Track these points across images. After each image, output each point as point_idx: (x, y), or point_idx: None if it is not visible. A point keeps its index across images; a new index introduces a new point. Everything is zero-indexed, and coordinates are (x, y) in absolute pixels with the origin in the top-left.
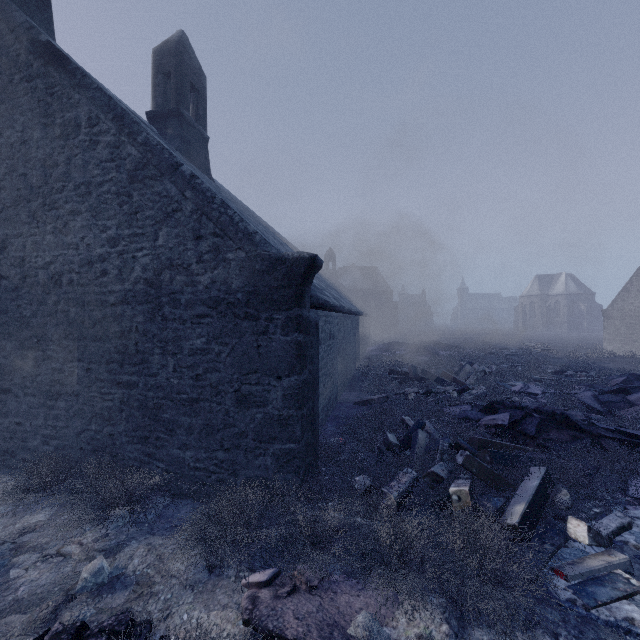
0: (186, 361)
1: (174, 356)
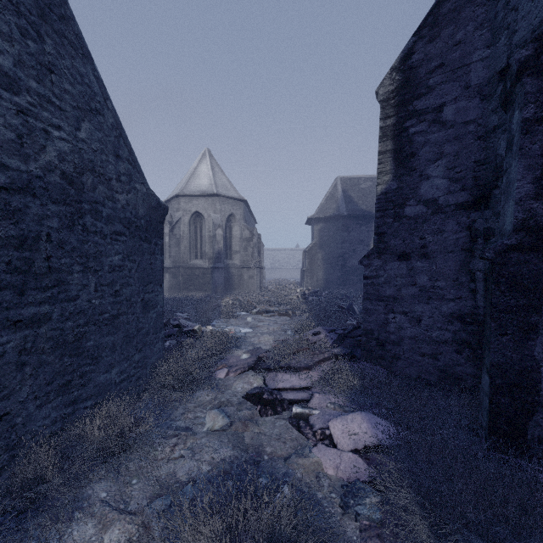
0: (107, 278)
1: (96, 274)
